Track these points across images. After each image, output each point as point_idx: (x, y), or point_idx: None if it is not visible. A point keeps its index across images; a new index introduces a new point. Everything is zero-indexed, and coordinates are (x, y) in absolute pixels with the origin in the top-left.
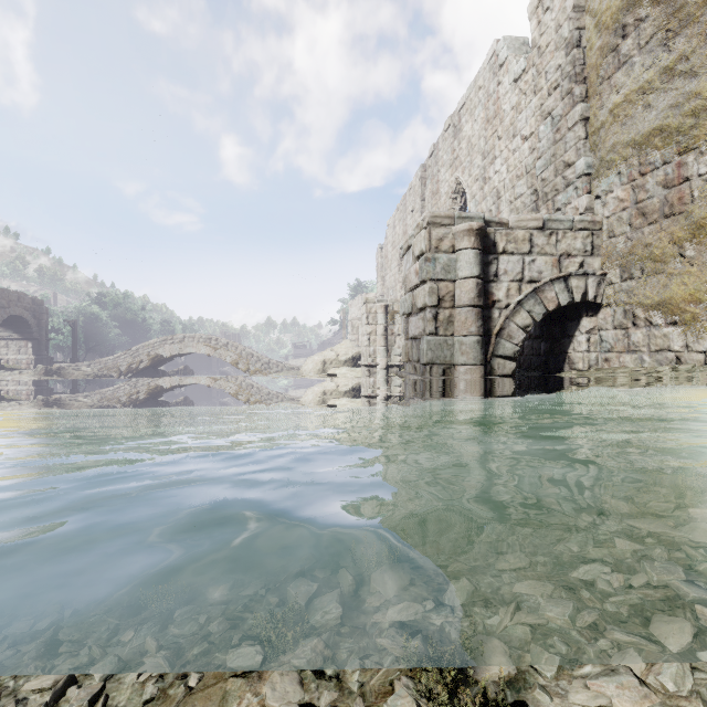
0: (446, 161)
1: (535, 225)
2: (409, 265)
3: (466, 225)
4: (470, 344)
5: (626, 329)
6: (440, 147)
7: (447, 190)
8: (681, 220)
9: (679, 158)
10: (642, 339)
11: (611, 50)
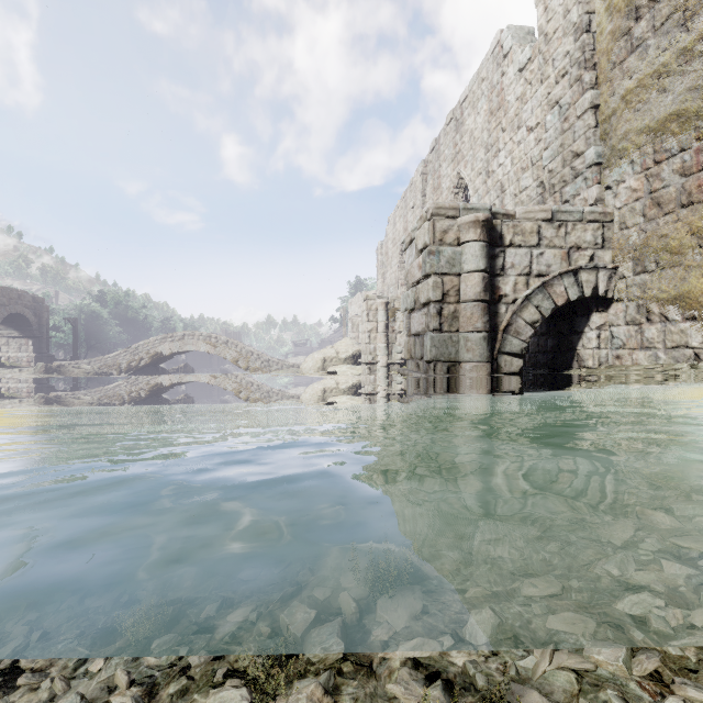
0: (448, 156)
1: (543, 217)
2: (411, 259)
3: (472, 217)
4: (475, 340)
5: (640, 325)
6: (441, 142)
7: (449, 185)
8: (700, 209)
9: (698, 144)
10: (657, 335)
11: (623, 33)
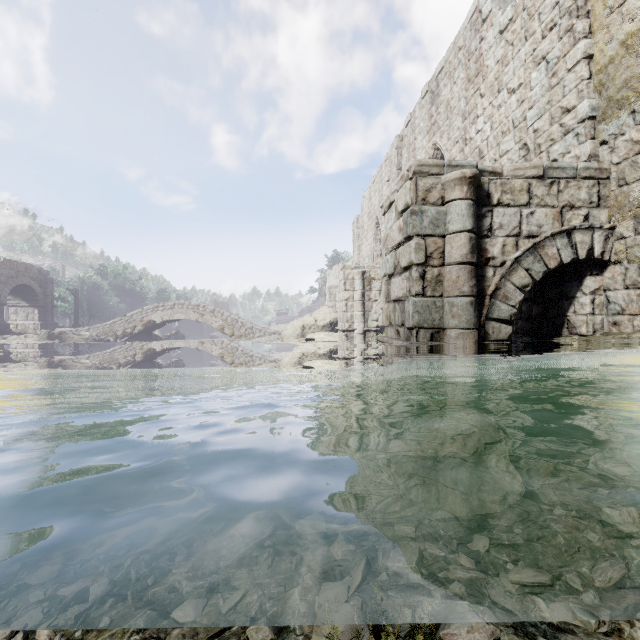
0: (423, 128)
1: (534, 174)
2: (391, 223)
3: (458, 173)
4: (462, 305)
5: None
6: (416, 115)
7: (424, 156)
8: None
9: None
10: None
11: None
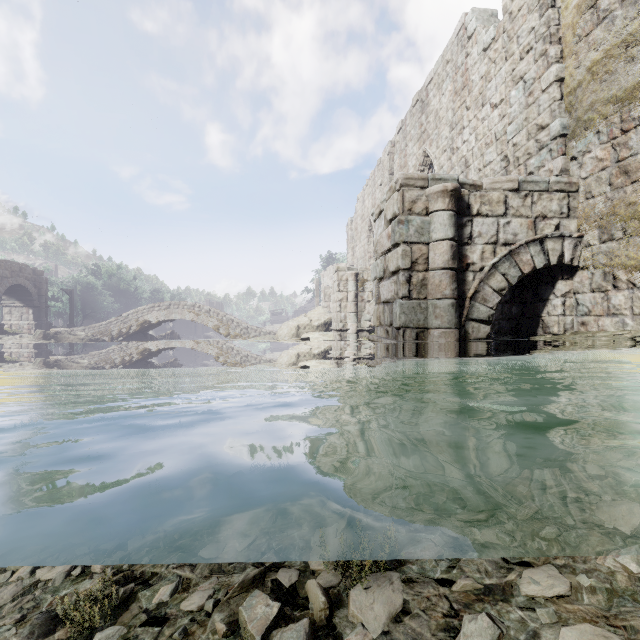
0: (414, 136)
1: (510, 187)
2: (380, 230)
3: (440, 186)
4: (444, 307)
5: (606, 292)
6: (407, 123)
7: (415, 163)
8: None
9: None
10: (624, 302)
11: (589, 7)
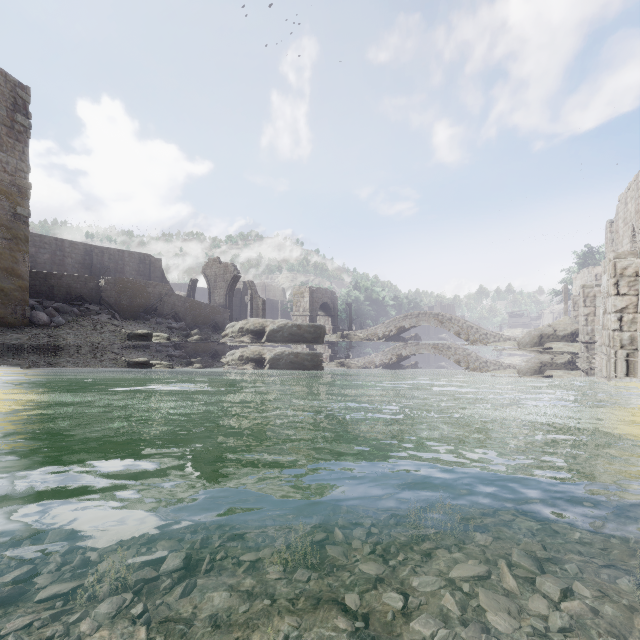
0: None
1: None
2: (605, 279)
3: None
4: None
5: None
6: None
7: None
8: None
9: None
10: None
11: None
